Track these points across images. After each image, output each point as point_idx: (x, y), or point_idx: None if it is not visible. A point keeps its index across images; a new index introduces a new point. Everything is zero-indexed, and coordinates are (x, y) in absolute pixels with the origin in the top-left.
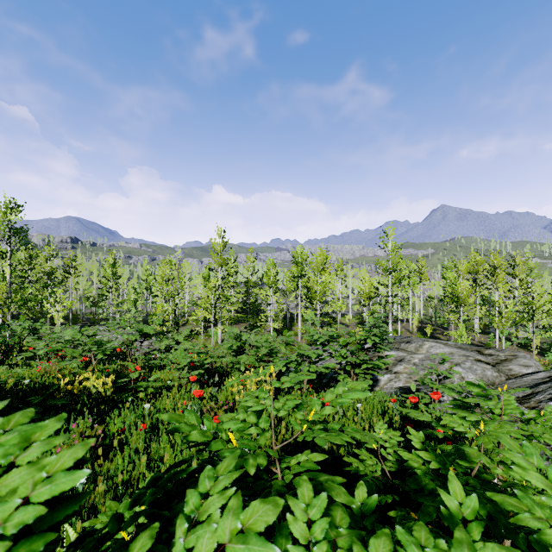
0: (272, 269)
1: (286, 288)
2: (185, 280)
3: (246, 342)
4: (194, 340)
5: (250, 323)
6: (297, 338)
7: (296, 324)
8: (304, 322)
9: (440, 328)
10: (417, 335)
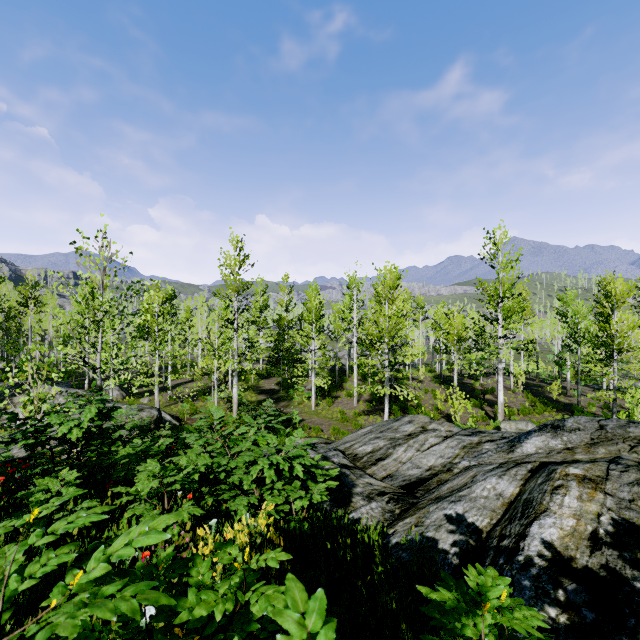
0: (314, 298)
1: (335, 328)
2: (195, 319)
3: (235, 450)
4: (200, 403)
5: (284, 378)
6: (352, 400)
7: (348, 379)
8: (358, 375)
9: (546, 384)
10: (525, 395)
